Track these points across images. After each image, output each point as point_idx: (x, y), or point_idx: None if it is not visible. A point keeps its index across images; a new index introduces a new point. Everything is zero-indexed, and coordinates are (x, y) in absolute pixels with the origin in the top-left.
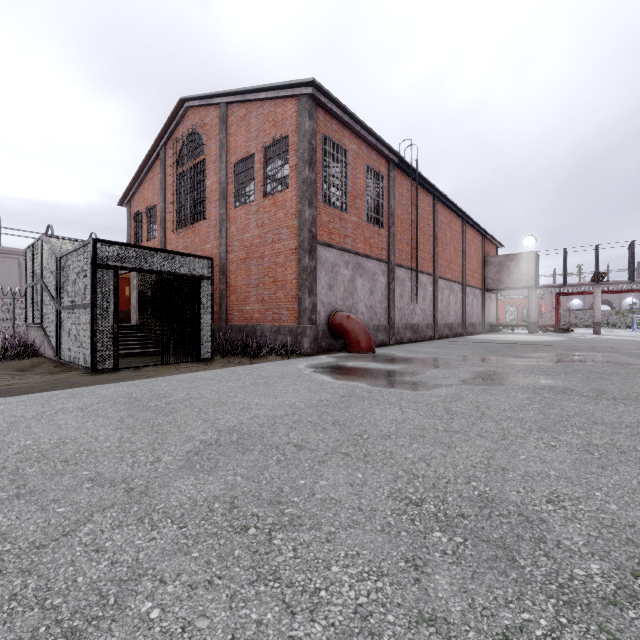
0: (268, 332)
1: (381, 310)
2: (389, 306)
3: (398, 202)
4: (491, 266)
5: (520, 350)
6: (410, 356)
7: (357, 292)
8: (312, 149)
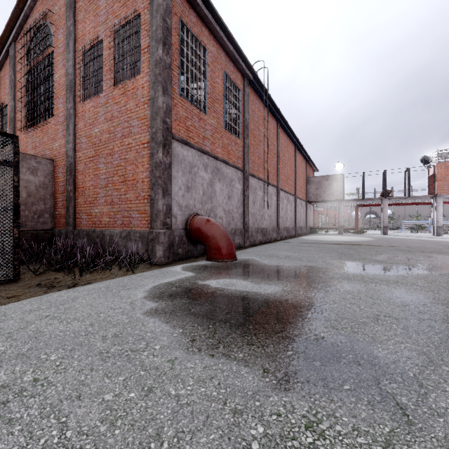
0: (117, 238)
1: (237, 215)
2: (244, 211)
3: (251, 118)
4: (312, 184)
5: (365, 252)
6: (276, 264)
7: (216, 196)
8: (166, 28)
